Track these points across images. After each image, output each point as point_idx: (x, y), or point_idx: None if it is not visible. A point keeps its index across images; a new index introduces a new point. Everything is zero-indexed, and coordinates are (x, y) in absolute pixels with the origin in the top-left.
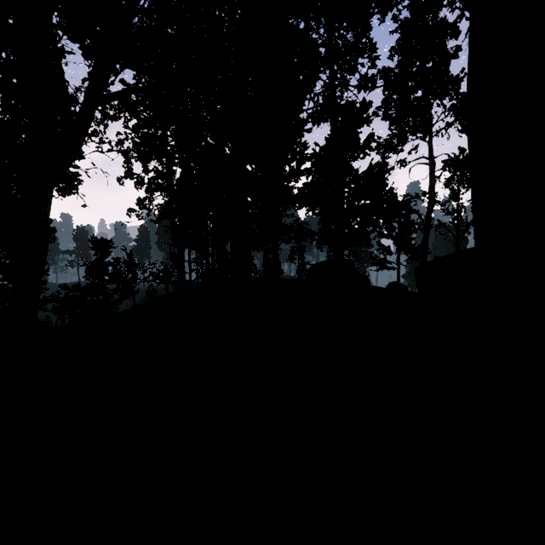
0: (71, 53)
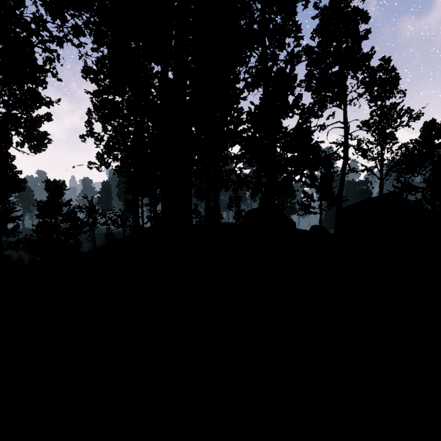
0: None
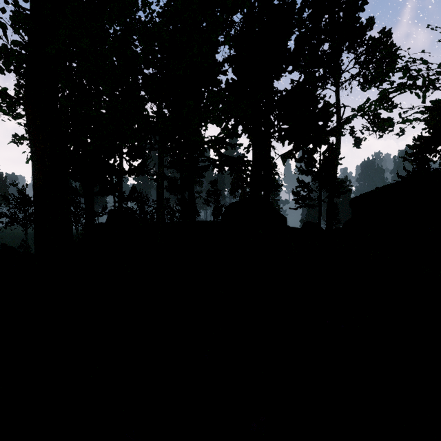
0: None
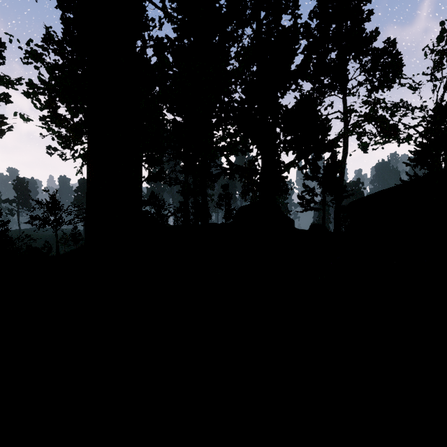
0: None
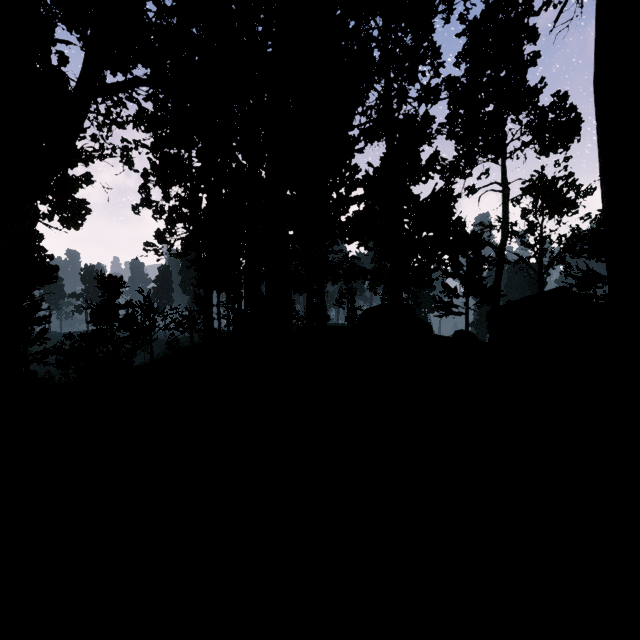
0: (68, 42)
